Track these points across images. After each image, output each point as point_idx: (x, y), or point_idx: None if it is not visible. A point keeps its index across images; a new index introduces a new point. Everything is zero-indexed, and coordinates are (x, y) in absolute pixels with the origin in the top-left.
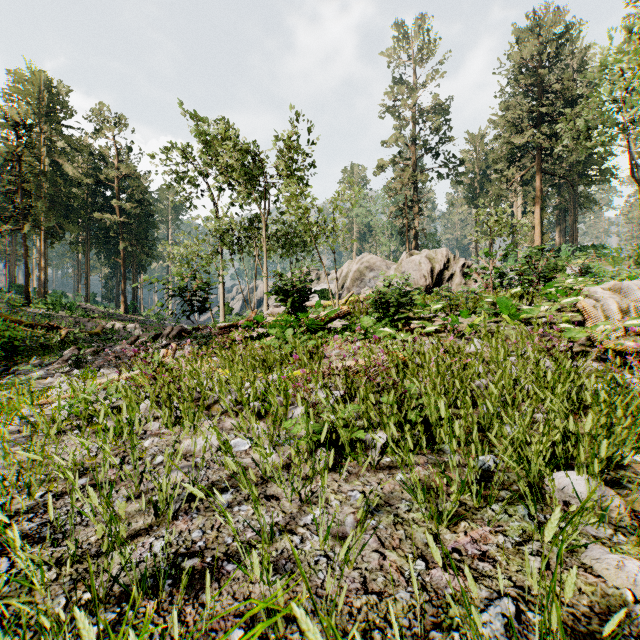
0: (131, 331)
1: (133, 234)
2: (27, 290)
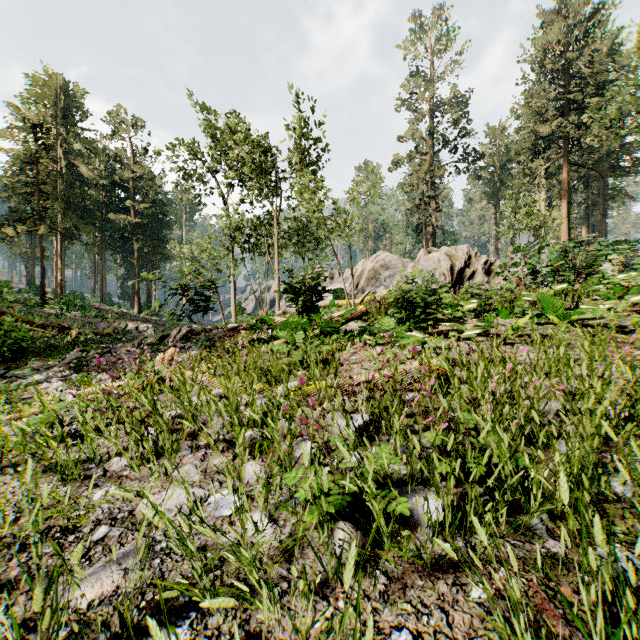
0: (143, 331)
1: (147, 235)
2: (43, 291)
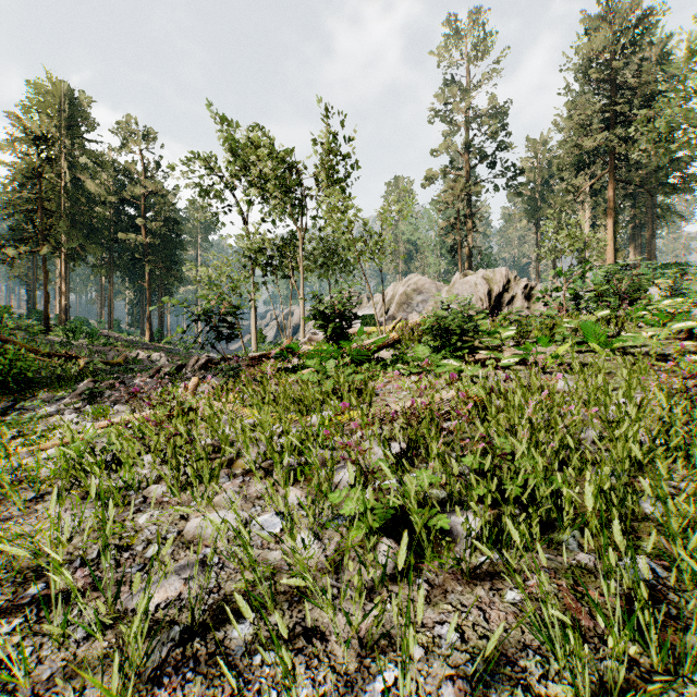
0: (156, 361)
1: (159, 256)
2: (46, 316)
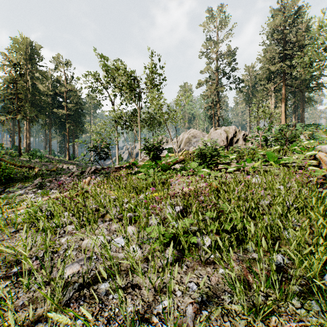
0: (71, 169)
1: (73, 120)
2: (19, 148)
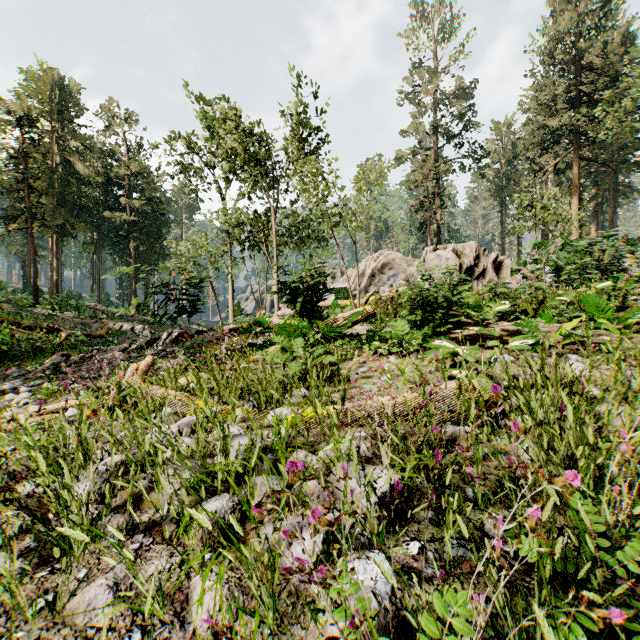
0: (139, 333)
1: (145, 233)
2: (35, 290)
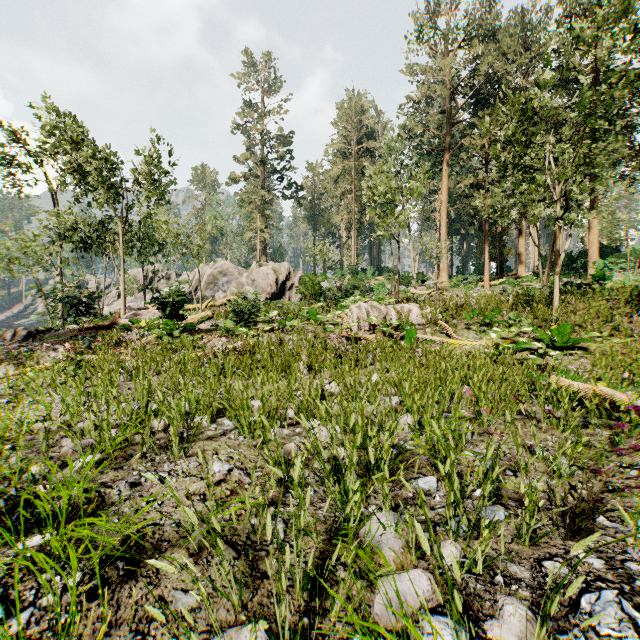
0: None
1: None
2: None
